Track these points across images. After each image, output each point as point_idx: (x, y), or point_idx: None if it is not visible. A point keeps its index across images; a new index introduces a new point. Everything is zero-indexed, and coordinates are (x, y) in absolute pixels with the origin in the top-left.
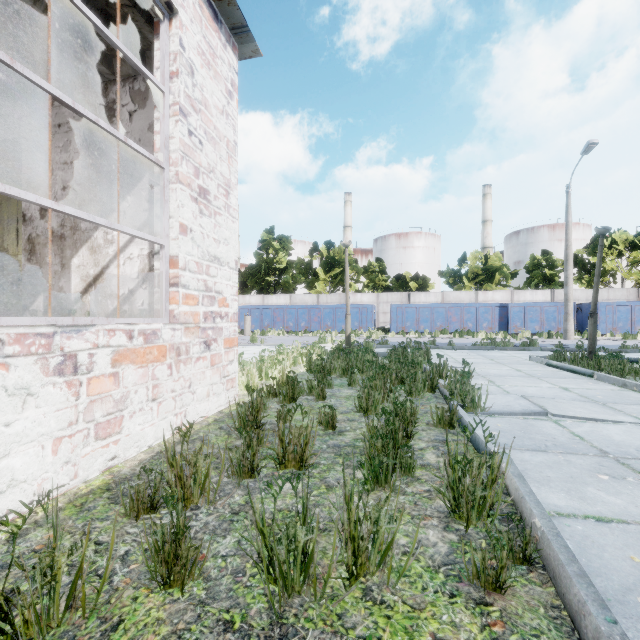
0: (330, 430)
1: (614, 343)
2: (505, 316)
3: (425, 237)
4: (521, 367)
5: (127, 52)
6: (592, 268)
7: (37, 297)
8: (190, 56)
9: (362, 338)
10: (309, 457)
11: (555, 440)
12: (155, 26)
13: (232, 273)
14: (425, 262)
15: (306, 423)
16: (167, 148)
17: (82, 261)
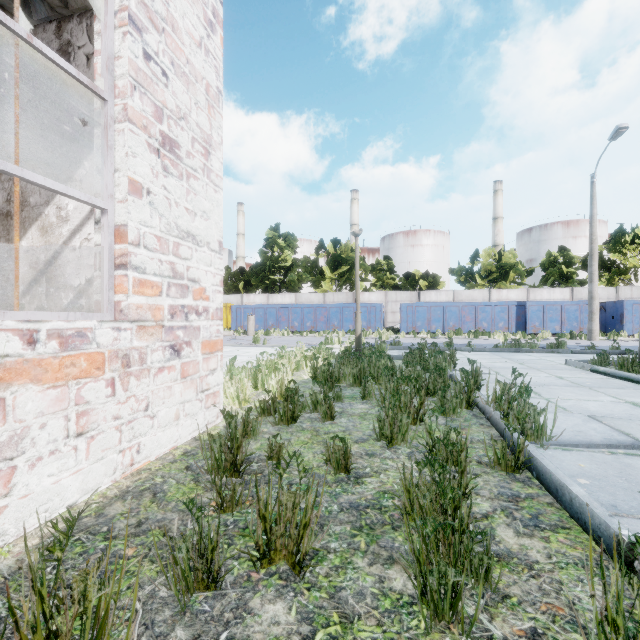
0: (342, 473)
1: None
2: (523, 315)
3: (434, 235)
4: (561, 373)
5: None
6: (612, 265)
7: None
8: None
9: (371, 339)
10: (311, 538)
11: None
12: None
13: (214, 257)
14: (434, 260)
15: (308, 459)
16: (111, 72)
17: (31, 244)
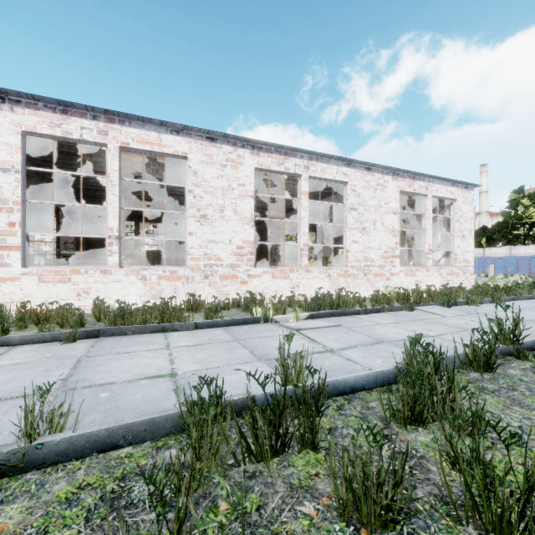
0: None
1: None
2: None
3: None
4: None
5: (447, 216)
6: None
7: (410, 261)
8: (459, 206)
9: None
10: None
11: None
12: (451, 202)
13: (472, 254)
14: None
15: None
16: (454, 229)
17: None
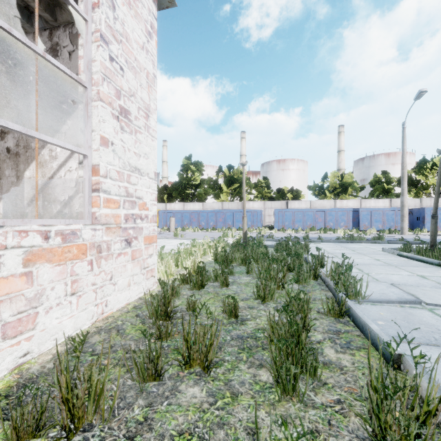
0: (233, 318)
1: (439, 237)
2: (357, 218)
3: (297, 162)
4: (378, 257)
5: None
6: (418, 183)
7: None
8: None
9: (254, 233)
10: (214, 353)
11: (440, 332)
12: None
13: (151, 182)
14: (297, 180)
15: (212, 310)
16: (89, 70)
17: (32, 173)
